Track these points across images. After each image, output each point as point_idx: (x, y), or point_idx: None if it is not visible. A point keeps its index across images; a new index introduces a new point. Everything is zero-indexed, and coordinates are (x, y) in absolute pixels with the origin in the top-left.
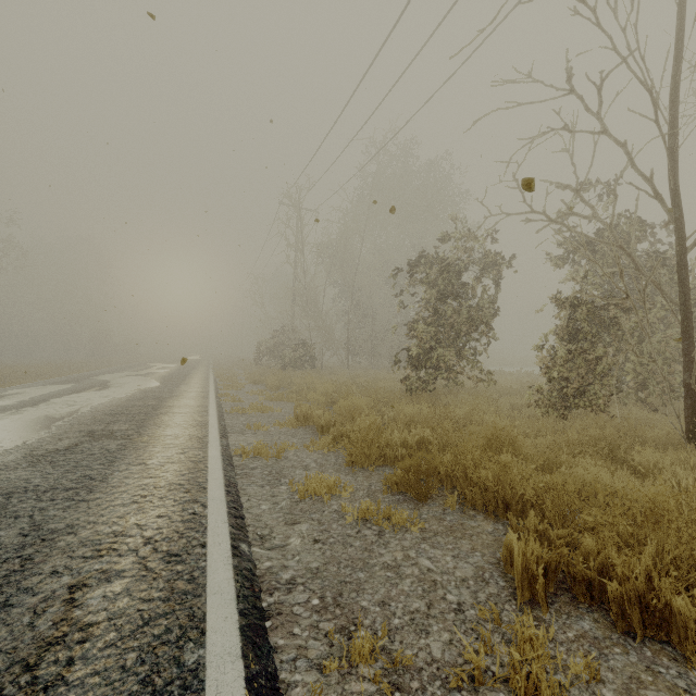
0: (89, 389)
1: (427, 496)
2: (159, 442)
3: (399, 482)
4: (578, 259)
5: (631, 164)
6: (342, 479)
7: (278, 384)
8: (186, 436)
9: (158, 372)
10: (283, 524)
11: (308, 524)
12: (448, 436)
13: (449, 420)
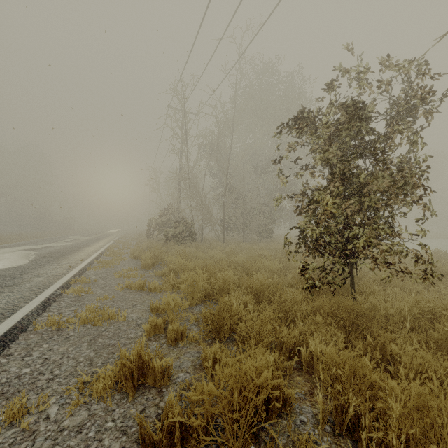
0: None
1: None
2: None
3: None
4: None
5: None
6: None
7: (152, 262)
8: None
9: (57, 245)
10: None
11: None
12: None
13: None
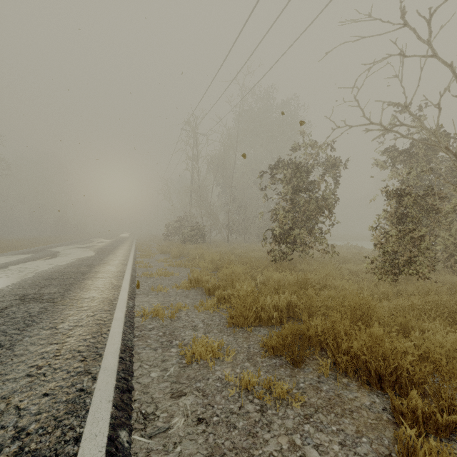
0: (42, 258)
1: (302, 362)
2: (76, 304)
3: (275, 346)
4: (397, 163)
5: (456, 81)
6: (224, 340)
7: (179, 254)
8: (100, 299)
9: (96, 245)
10: (168, 398)
11: (192, 396)
12: (312, 301)
13: (308, 284)
